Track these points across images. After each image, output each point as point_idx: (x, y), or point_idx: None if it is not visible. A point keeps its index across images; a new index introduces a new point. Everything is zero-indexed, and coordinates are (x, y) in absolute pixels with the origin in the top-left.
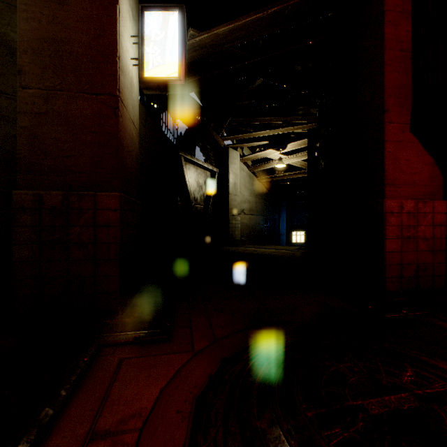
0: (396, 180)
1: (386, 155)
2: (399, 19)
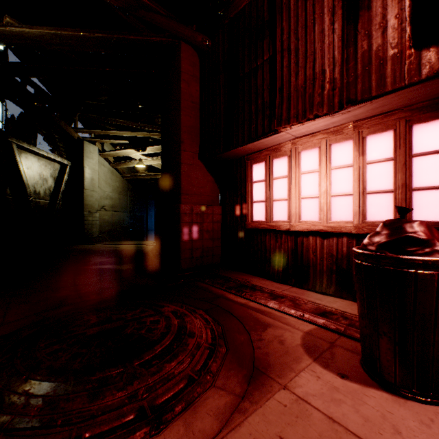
0: (189, 191)
1: (182, 173)
2: (191, 80)
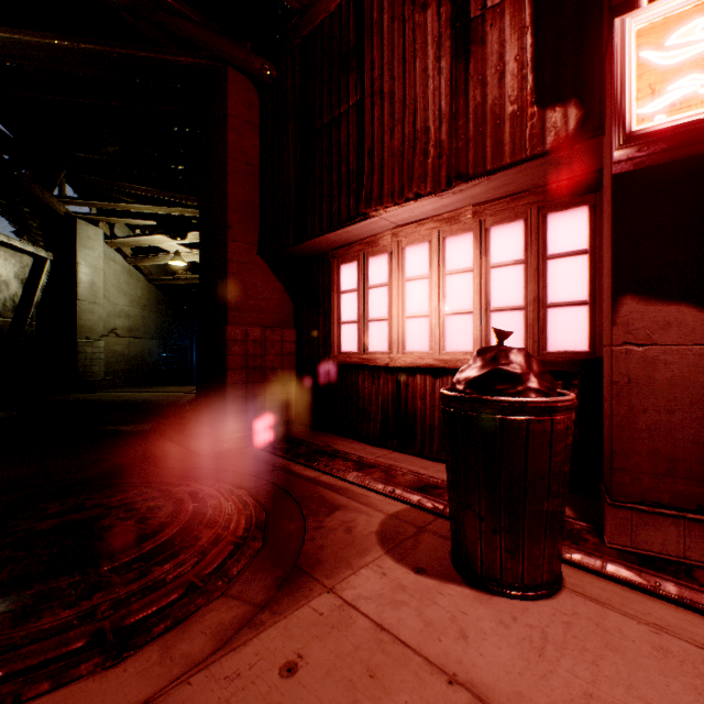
0: (242, 305)
1: (230, 276)
2: (245, 130)
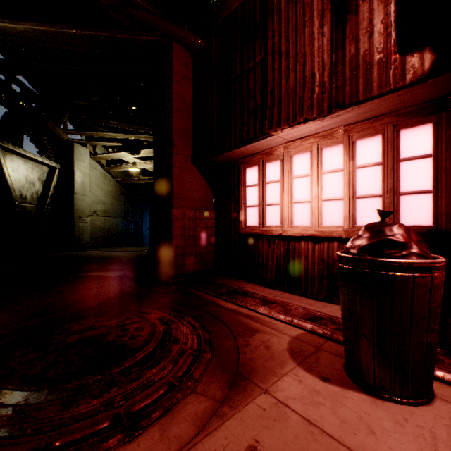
0: (181, 195)
1: (174, 177)
2: (183, 82)
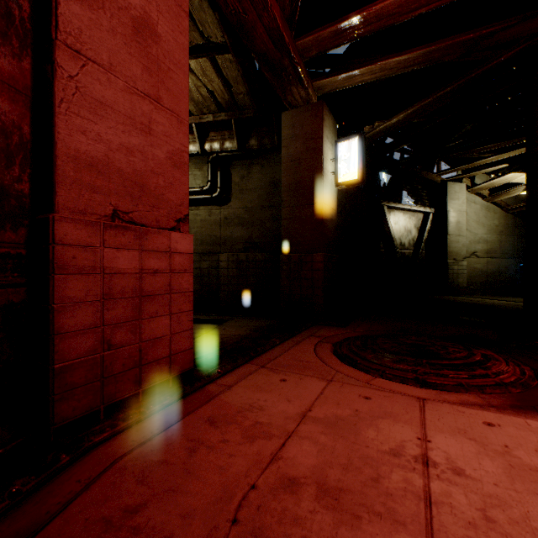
0: None
1: None
2: None
